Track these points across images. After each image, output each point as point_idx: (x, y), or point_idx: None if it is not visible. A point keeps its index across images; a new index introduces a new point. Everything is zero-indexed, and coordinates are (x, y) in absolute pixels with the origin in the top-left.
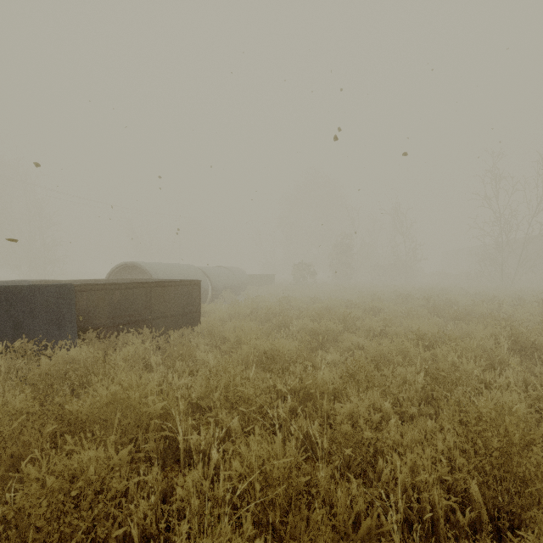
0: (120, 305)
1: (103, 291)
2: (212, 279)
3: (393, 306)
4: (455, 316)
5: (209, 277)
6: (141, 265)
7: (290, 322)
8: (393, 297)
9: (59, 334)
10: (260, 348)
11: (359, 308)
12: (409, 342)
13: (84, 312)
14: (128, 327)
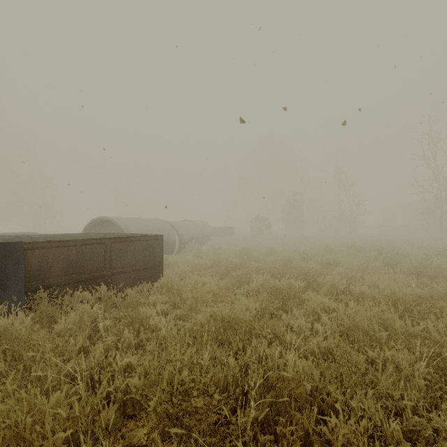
0: (77, 262)
1: (57, 248)
2: (179, 232)
3: (348, 259)
4: (416, 272)
5: (176, 230)
6: (113, 220)
7: (250, 277)
8: (343, 248)
9: (3, 296)
10: (218, 314)
11: (315, 260)
12: (393, 314)
13: (36, 271)
14: (86, 283)
